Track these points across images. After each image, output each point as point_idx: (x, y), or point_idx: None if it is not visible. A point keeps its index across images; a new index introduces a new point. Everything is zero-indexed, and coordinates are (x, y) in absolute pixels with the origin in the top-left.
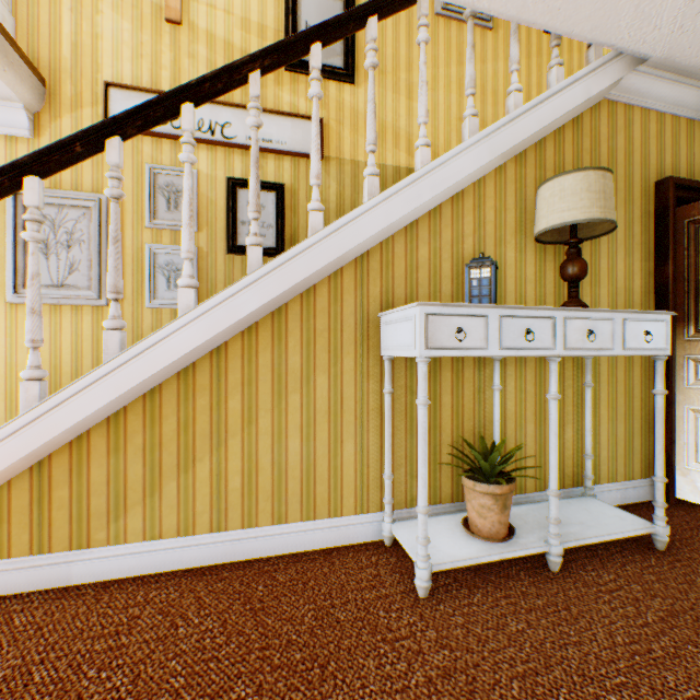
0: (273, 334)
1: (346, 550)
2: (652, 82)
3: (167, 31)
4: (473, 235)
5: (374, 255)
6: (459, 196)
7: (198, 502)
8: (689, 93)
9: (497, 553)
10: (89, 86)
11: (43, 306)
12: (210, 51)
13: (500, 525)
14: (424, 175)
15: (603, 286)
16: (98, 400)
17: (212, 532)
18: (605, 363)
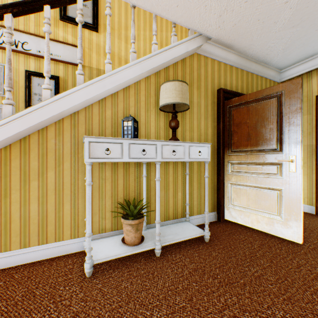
0: (21, 150)
1: (63, 257)
2: (215, 48)
3: None
4: (134, 106)
5: (82, 113)
6: (128, 88)
7: None
8: (230, 55)
9: (129, 251)
10: None
11: None
12: None
13: (135, 238)
14: (108, 77)
15: (195, 131)
16: None
17: None
18: (196, 164)
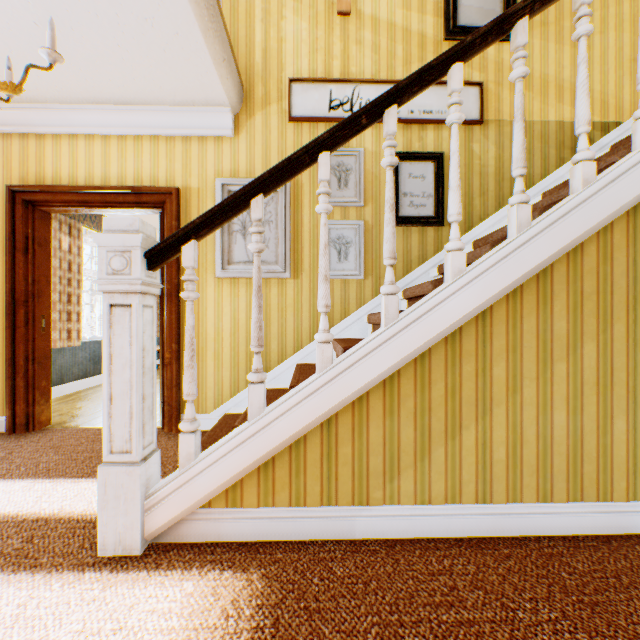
0: (537, 297)
1: (625, 541)
2: None
3: (337, 23)
4: None
5: None
6: None
7: (463, 470)
8: None
9: None
10: (274, 85)
11: (240, 280)
12: (374, 35)
13: None
14: None
15: None
16: (382, 363)
17: (476, 502)
18: None
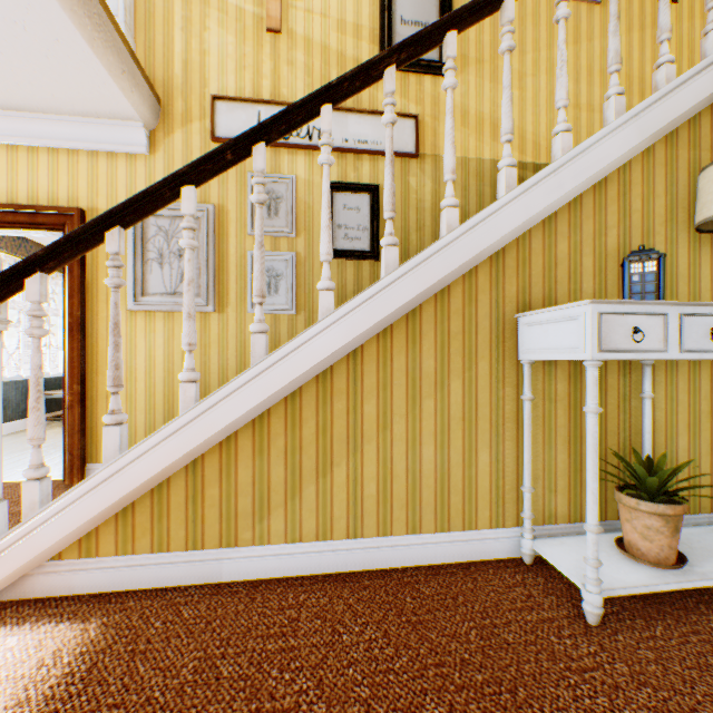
0: (407, 336)
1: (483, 566)
2: None
3: (267, 40)
4: (616, 227)
5: (510, 252)
6: (602, 184)
7: (335, 507)
8: None
9: (674, 582)
10: (197, 101)
11: (157, 313)
12: (307, 57)
13: (669, 550)
14: (566, 163)
15: None
16: (247, 403)
17: (348, 538)
18: None
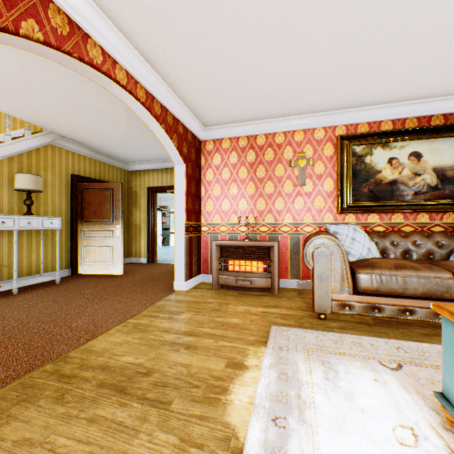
0: None
1: None
2: (69, 143)
3: None
4: None
5: None
6: None
7: None
8: (84, 149)
9: None
10: None
11: None
12: None
13: None
14: None
15: (50, 206)
16: None
17: None
18: (51, 232)
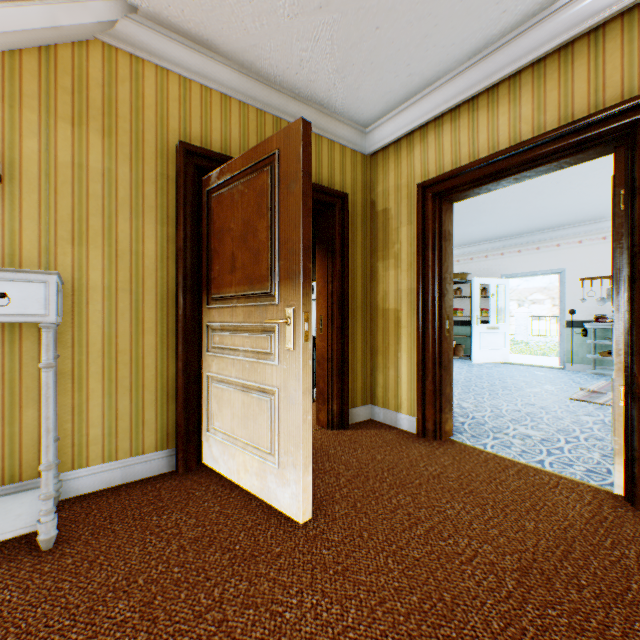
0: None
1: None
2: (163, 40)
3: None
4: None
5: None
6: None
7: None
8: (217, 67)
9: None
10: None
11: None
12: None
13: None
14: None
15: (96, 246)
16: None
17: None
18: (100, 332)
